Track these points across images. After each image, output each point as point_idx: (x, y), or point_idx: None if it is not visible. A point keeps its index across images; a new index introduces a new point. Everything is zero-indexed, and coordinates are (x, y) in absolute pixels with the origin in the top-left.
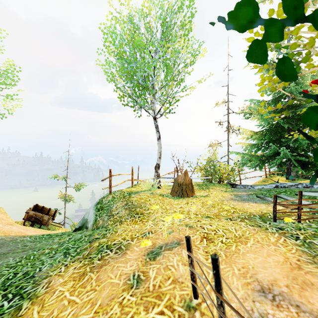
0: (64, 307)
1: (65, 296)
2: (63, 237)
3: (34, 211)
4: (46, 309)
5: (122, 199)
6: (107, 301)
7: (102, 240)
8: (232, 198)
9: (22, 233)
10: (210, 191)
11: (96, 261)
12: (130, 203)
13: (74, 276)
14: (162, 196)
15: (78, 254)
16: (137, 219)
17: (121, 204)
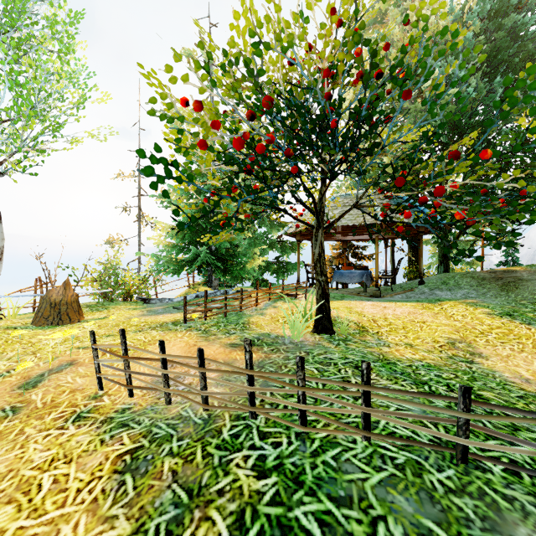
0: None
1: None
2: None
3: None
4: None
5: None
6: None
7: None
8: (143, 315)
9: None
10: (112, 311)
11: None
12: None
13: None
14: (14, 329)
15: None
16: None
17: None
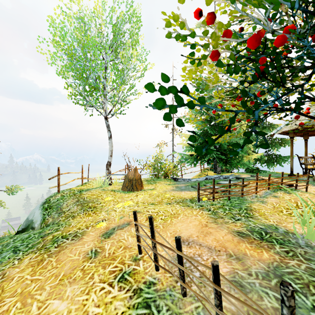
0: (27, 285)
1: (26, 278)
2: (5, 240)
3: None
4: (8, 291)
5: (73, 197)
6: (69, 271)
7: (55, 233)
8: (173, 189)
9: None
10: (157, 184)
11: (53, 249)
12: (82, 200)
13: (31, 264)
14: (114, 191)
15: (31, 248)
16: (90, 212)
17: (72, 201)
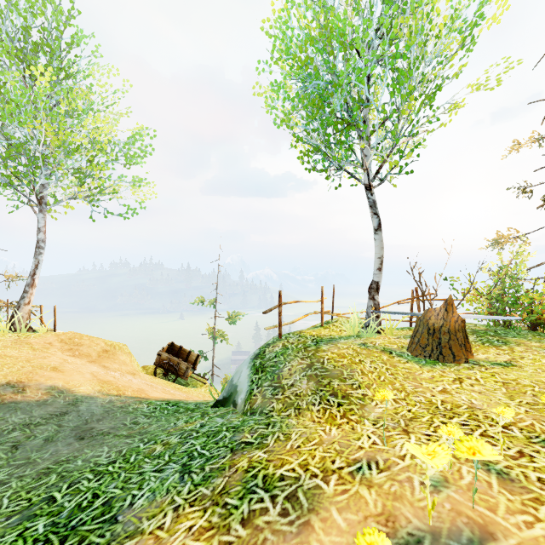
0: None
1: None
2: (193, 418)
3: (169, 353)
4: None
5: (303, 354)
6: None
7: (255, 453)
8: None
9: (142, 393)
10: (516, 350)
11: (236, 525)
12: (318, 365)
13: None
14: (389, 354)
15: (205, 480)
16: (335, 410)
17: (300, 364)
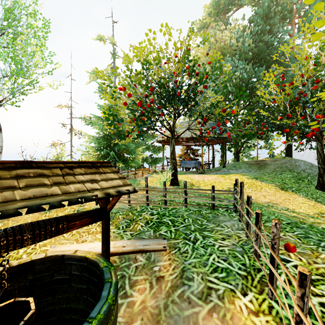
0: None
1: None
2: None
3: None
4: None
5: None
6: (35, 219)
7: None
8: None
9: None
10: None
11: None
12: None
13: None
14: None
15: None
16: None
17: None
